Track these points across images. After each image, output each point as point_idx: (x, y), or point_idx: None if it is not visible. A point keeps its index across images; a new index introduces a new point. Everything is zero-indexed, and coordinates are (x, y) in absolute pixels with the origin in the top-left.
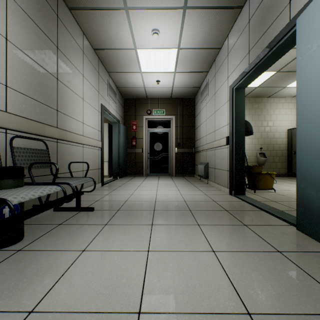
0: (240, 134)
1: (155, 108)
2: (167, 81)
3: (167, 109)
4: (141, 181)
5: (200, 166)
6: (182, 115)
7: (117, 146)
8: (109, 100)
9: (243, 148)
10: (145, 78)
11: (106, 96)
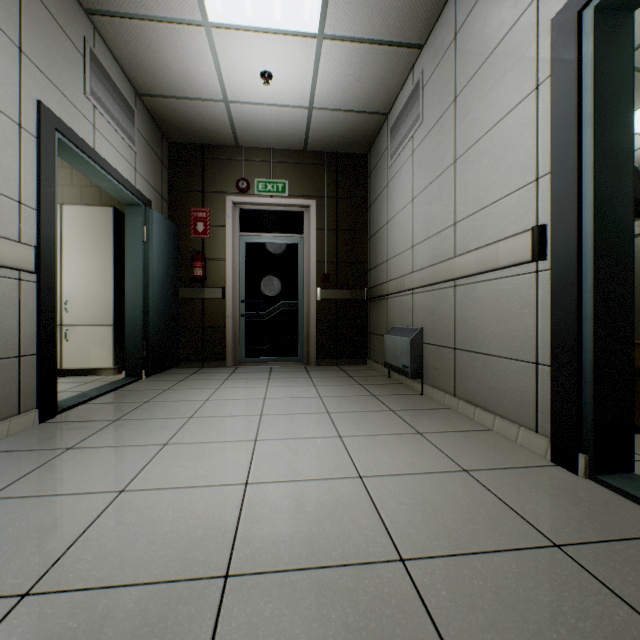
0: (614, 207)
1: (262, 175)
2: (294, 80)
3: (294, 180)
4: (212, 387)
5: (392, 338)
6: (335, 198)
7: (141, 278)
8: (97, 115)
9: (628, 268)
10: (223, 58)
11: (75, 92)
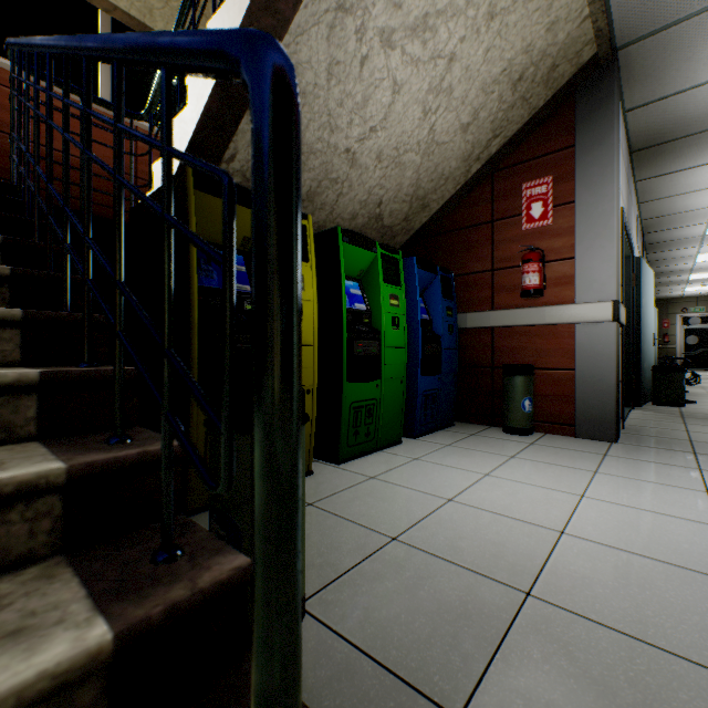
0: None
1: (691, 306)
2: None
3: (707, 306)
4: None
5: None
6: None
7: None
8: None
9: None
10: (685, 292)
11: None
